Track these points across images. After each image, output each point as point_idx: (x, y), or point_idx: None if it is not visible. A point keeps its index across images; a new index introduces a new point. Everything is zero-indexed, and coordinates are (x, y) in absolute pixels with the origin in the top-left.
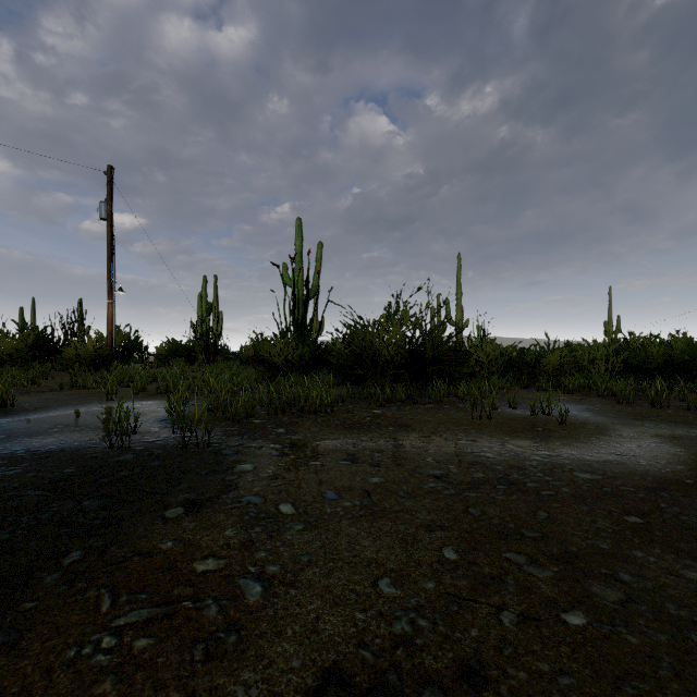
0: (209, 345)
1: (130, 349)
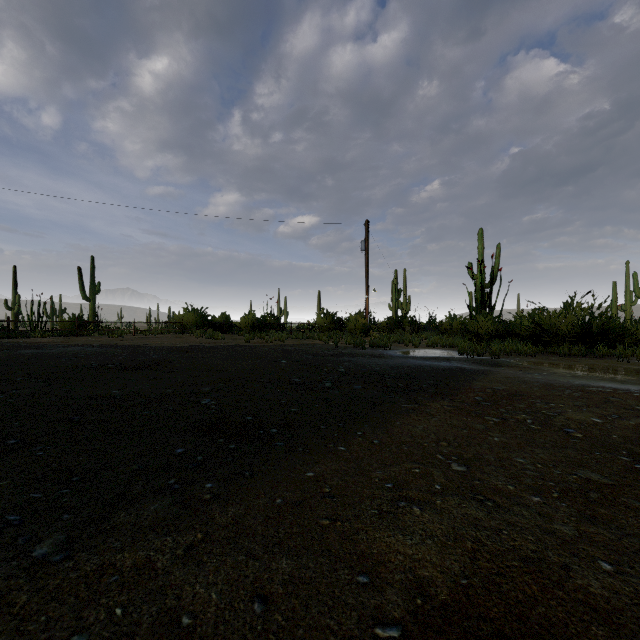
0: (415, 321)
1: None
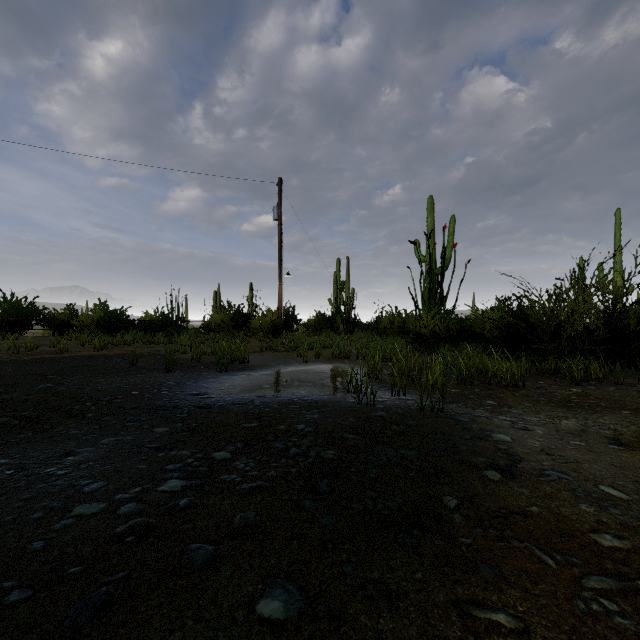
0: (349, 318)
1: (289, 320)
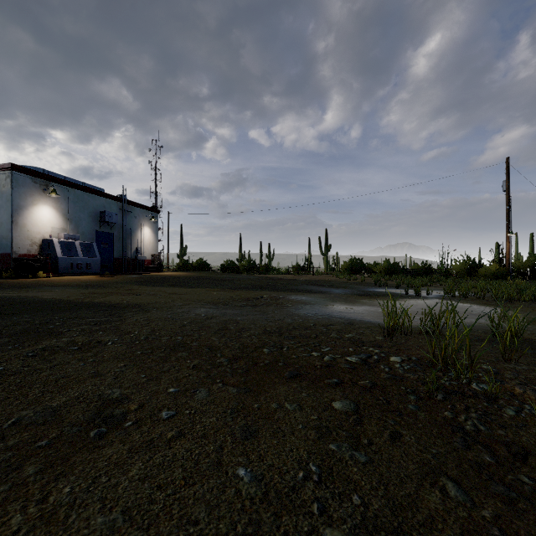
0: None
1: None
